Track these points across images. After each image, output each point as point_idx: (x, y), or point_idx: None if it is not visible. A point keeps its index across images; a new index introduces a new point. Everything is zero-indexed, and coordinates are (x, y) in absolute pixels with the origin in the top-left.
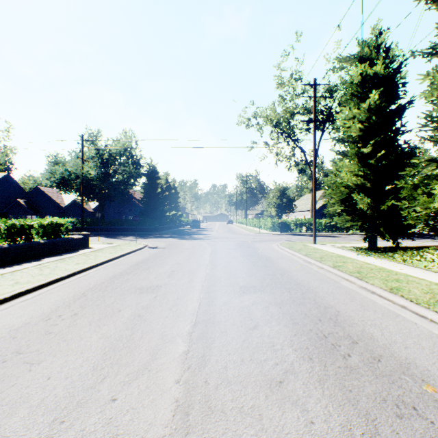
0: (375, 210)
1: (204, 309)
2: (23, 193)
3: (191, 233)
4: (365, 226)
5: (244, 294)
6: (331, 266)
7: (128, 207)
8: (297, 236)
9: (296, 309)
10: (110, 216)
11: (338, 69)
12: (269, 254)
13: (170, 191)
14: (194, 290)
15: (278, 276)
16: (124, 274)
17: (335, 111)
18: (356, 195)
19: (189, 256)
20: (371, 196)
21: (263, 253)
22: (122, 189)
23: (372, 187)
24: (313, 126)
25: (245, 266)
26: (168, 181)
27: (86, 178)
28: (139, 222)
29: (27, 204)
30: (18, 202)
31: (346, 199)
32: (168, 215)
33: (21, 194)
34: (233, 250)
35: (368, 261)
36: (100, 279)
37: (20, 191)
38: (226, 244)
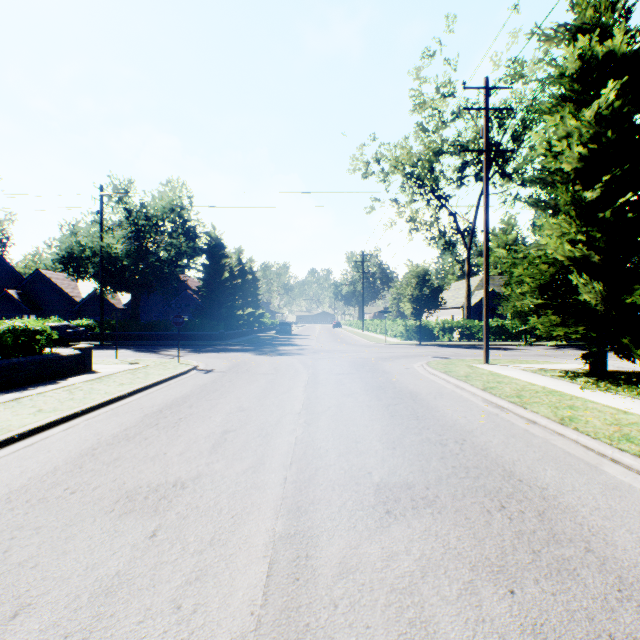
0: (611, 305)
1: (282, 605)
2: (20, 280)
3: (277, 342)
4: (592, 334)
5: (391, 520)
6: (555, 419)
7: (179, 301)
8: (448, 348)
9: (566, 605)
10: (151, 316)
11: (514, 77)
12: (415, 387)
13: (244, 278)
14: (262, 502)
15: (452, 446)
16: (119, 442)
17: (506, 148)
18: (577, 277)
19: (265, 390)
20: (597, 279)
21: (402, 384)
22: (166, 272)
23: (603, 263)
24: (485, 160)
25: (375, 417)
26: (241, 262)
27: (107, 255)
28: (195, 326)
29: (22, 298)
30: (8, 295)
31: (550, 285)
32: (240, 315)
33: (16, 282)
34: (346, 376)
35: (618, 406)
36: (55, 458)
37: (14, 277)
38: (334, 364)
